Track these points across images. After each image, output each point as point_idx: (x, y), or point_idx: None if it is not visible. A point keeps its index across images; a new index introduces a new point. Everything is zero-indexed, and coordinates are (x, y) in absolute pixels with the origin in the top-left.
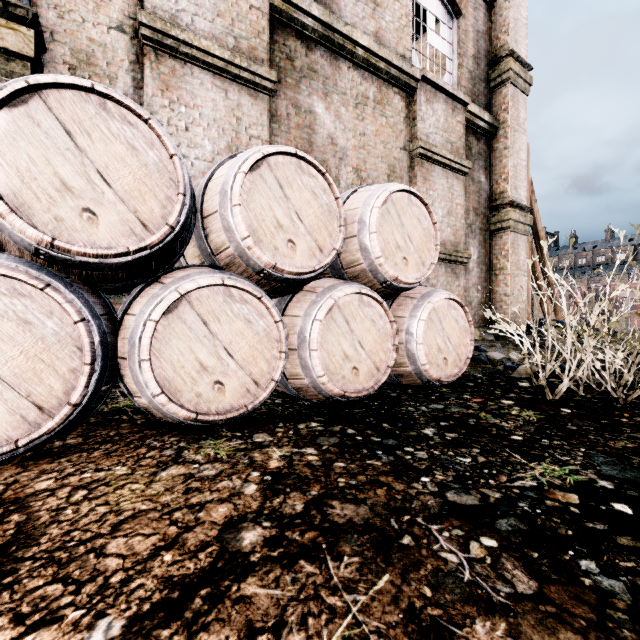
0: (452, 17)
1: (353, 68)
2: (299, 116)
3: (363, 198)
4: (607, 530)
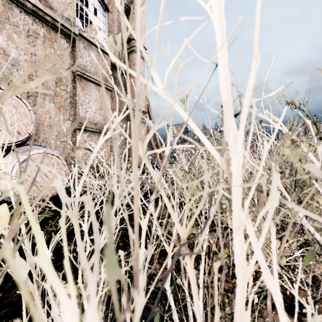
0: (105, 10)
1: (25, 13)
2: None
3: None
4: None
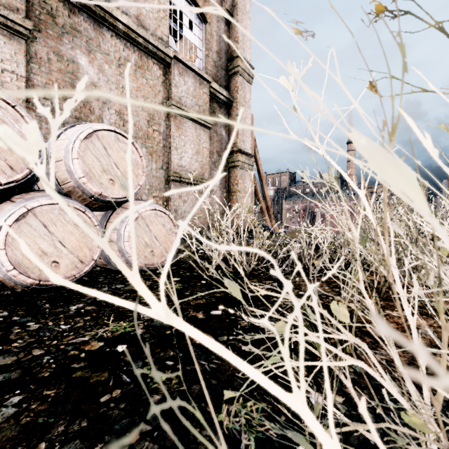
0: (202, 22)
1: (116, 37)
2: (61, 63)
3: (73, 132)
4: (80, 367)
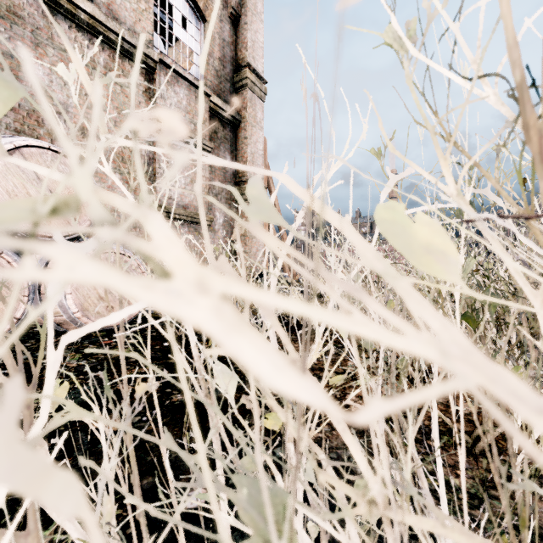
0: (200, 20)
1: (77, 29)
2: None
3: None
4: None
